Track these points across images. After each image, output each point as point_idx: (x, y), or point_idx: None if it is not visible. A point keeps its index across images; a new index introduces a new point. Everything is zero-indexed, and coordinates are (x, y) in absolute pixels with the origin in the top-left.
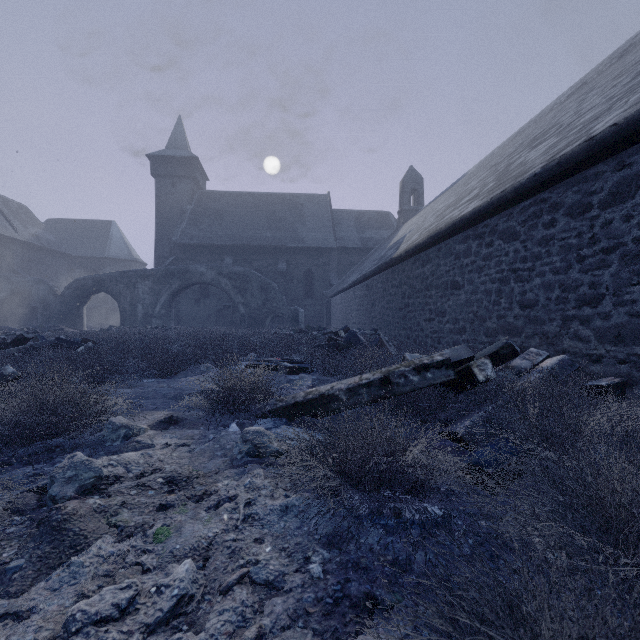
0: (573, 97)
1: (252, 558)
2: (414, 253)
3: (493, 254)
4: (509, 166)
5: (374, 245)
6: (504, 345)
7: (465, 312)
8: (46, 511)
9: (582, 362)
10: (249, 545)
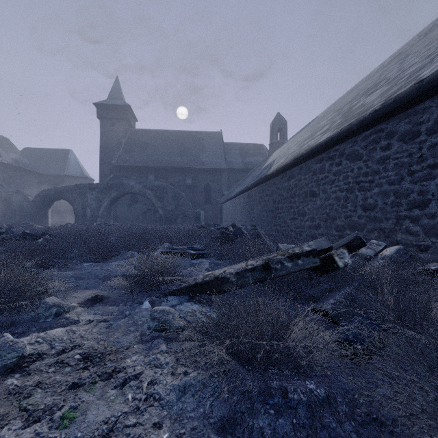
0: (393, 62)
1: None
2: (282, 171)
3: (342, 171)
4: (351, 108)
5: (252, 167)
6: (355, 238)
7: (320, 213)
8: None
9: (412, 251)
10: (148, 431)
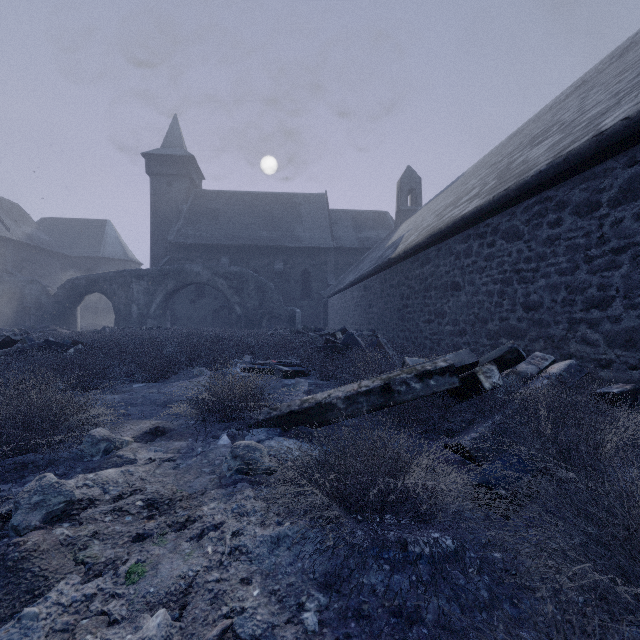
0: (573, 96)
1: (237, 605)
2: (413, 253)
3: (495, 254)
4: (510, 164)
5: (371, 245)
6: (509, 350)
7: (466, 314)
8: (6, 544)
9: (590, 367)
10: (234, 587)
